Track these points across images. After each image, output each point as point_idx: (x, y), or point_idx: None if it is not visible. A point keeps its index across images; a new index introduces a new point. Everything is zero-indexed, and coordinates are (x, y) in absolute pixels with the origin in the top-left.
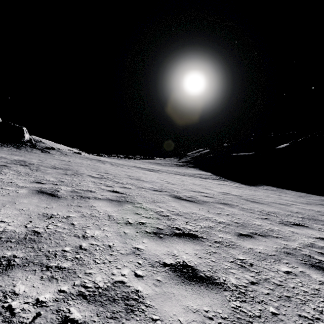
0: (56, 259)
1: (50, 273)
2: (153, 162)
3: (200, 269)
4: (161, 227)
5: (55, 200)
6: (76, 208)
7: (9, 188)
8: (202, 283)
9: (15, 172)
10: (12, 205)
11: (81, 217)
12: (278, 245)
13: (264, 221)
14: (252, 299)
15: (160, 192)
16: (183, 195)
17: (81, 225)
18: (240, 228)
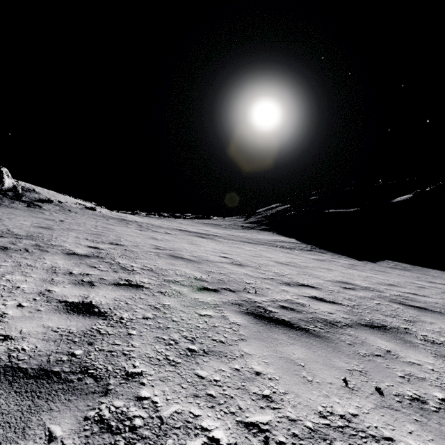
0: None
1: None
2: (208, 223)
3: None
4: None
5: None
6: None
7: None
8: None
9: None
10: None
11: None
12: None
13: None
14: None
15: (214, 295)
16: (269, 302)
17: None
18: None
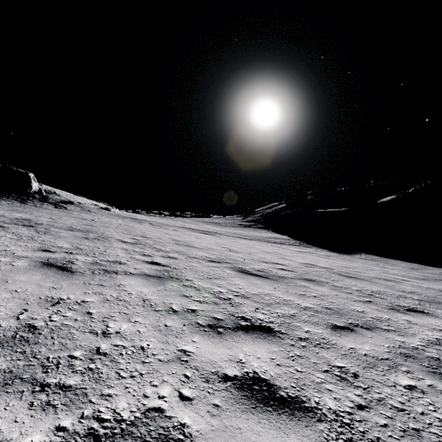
0: (59, 371)
1: (46, 396)
2: (209, 222)
3: (280, 385)
4: (220, 317)
5: (67, 277)
6: (97, 289)
7: (2, 258)
8: (284, 409)
9: (14, 236)
10: (2, 284)
11: (102, 303)
12: (391, 343)
13: (367, 306)
14: (363, 437)
15: (218, 264)
16: (250, 268)
17: (102, 314)
18: (334, 317)
